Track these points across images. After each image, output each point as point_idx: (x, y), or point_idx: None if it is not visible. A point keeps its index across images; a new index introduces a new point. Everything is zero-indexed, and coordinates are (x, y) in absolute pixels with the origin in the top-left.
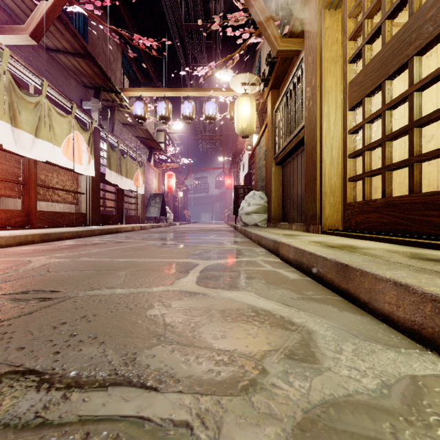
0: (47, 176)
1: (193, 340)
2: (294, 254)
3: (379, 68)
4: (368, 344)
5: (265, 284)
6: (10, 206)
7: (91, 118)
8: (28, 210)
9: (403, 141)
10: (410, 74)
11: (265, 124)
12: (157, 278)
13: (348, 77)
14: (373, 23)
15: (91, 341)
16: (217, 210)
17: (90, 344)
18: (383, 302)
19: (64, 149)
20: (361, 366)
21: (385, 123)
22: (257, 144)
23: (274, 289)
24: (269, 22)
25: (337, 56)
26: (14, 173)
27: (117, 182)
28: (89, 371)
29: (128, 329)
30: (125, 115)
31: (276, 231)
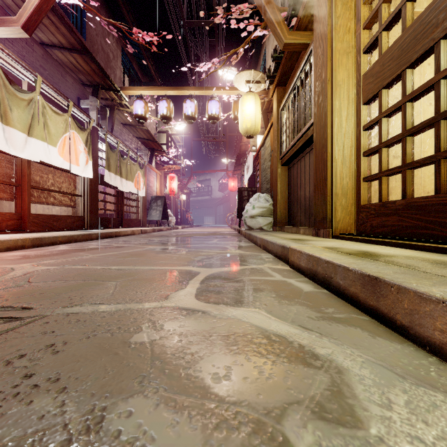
0: (42, 177)
1: (186, 385)
2: (307, 261)
3: (398, 56)
4: (423, 392)
5: (276, 299)
6: (5, 209)
7: (89, 117)
8: (21, 212)
9: (419, 139)
10: (437, 60)
11: (270, 123)
12: (151, 291)
13: (362, 68)
14: (388, 12)
15: (50, 386)
16: (221, 214)
17: (46, 392)
18: (431, 329)
19: (59, 149)
20: (426, 434)
21: (406, 116)
22: (262, 144)
23: (287, 304)
24: (276, 13)
25: (349, 46)
26: (6, 174)
27: (116, 184)
28: (31, 444)
29: (103, 366)
30: (125, 114)
31: (283, 235)
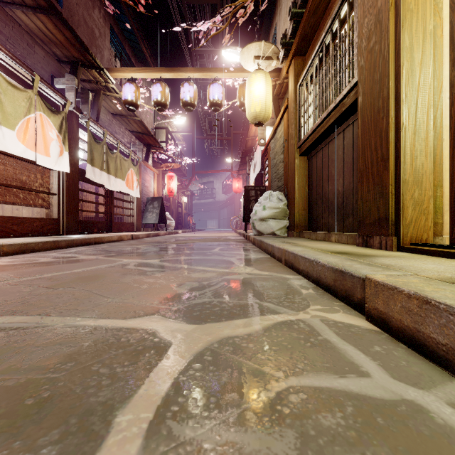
0: None
1: None
2: None
3: None
4: None
5: None
6: None
7: (64, 98)
8: None
9: None
10: None
11: (283, 107)
12: None
13: None
14: None
15: None
16: (224, 217)
17: None
18: None
19: (20, 133)
20: None
21: None
22: (272, 136)
23: None
24: None
25: None
26: None
27: (102, 182)
28: None
29: None
30: (113, 101)
31: (311, 244)
